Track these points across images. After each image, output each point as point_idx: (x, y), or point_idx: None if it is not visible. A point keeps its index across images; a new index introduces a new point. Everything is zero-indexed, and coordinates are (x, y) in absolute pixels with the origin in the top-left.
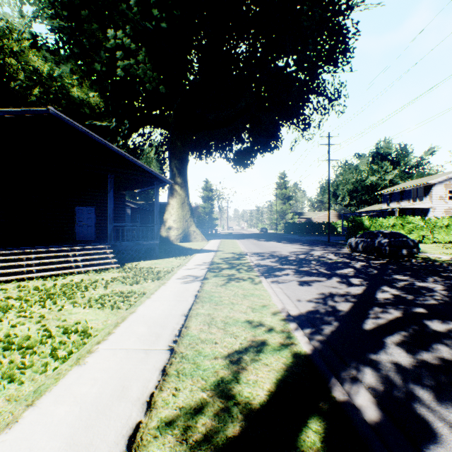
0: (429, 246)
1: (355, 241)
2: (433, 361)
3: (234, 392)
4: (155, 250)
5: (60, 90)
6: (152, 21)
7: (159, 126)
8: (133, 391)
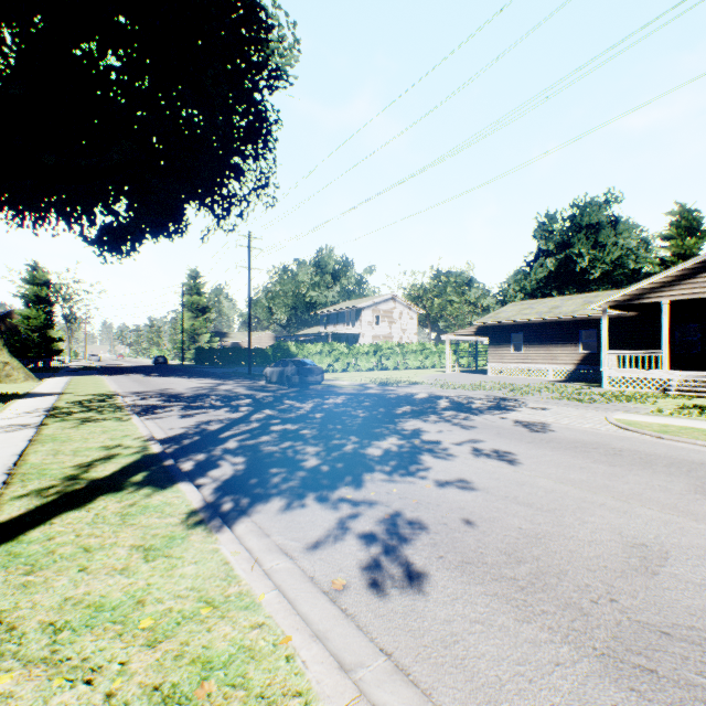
0: (350, 374)
1: (271, 371)
2: (252, 443)
3: (83, 476)
4: None
5: None
6: None
7: None
8: None
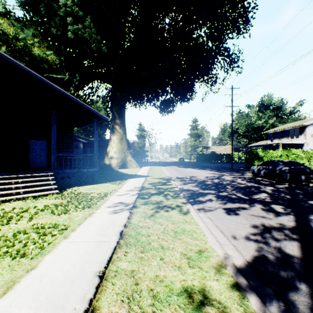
0: None
1: (257, 168)
2: None
3: None
4: (94, 176)
5: (24, 50)
6: None
7: (104, 80)
8: None
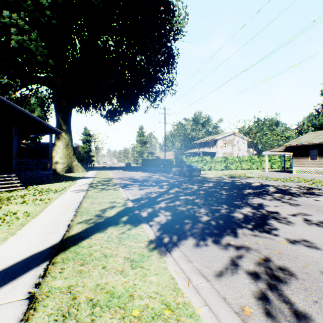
0: (212, 171)
1: (175, 169)
2: (172, 205)
3: (102, 215)
4: (49, 177)
5: None
6: (45, 17)
7: (47, 85)
8: (64, 219)
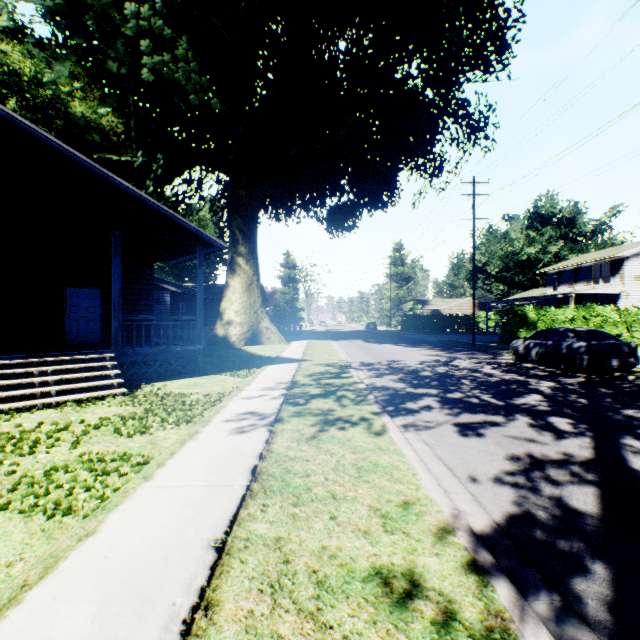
0: None
1: (525, 345)
2: None
3: None
4: (196, 360)
5: (53, 105)
6: None
7: (214, 166)
8: None
